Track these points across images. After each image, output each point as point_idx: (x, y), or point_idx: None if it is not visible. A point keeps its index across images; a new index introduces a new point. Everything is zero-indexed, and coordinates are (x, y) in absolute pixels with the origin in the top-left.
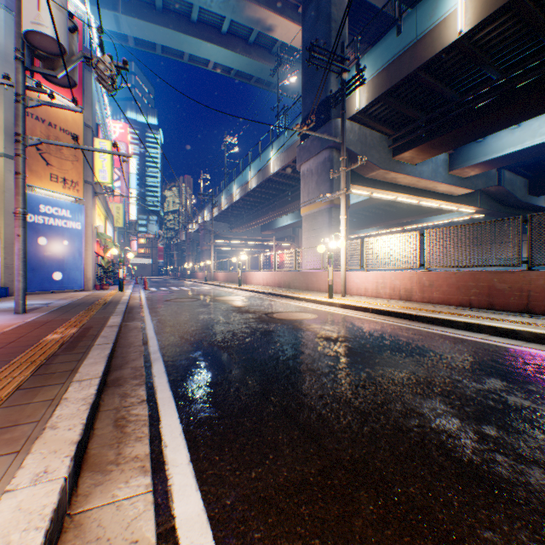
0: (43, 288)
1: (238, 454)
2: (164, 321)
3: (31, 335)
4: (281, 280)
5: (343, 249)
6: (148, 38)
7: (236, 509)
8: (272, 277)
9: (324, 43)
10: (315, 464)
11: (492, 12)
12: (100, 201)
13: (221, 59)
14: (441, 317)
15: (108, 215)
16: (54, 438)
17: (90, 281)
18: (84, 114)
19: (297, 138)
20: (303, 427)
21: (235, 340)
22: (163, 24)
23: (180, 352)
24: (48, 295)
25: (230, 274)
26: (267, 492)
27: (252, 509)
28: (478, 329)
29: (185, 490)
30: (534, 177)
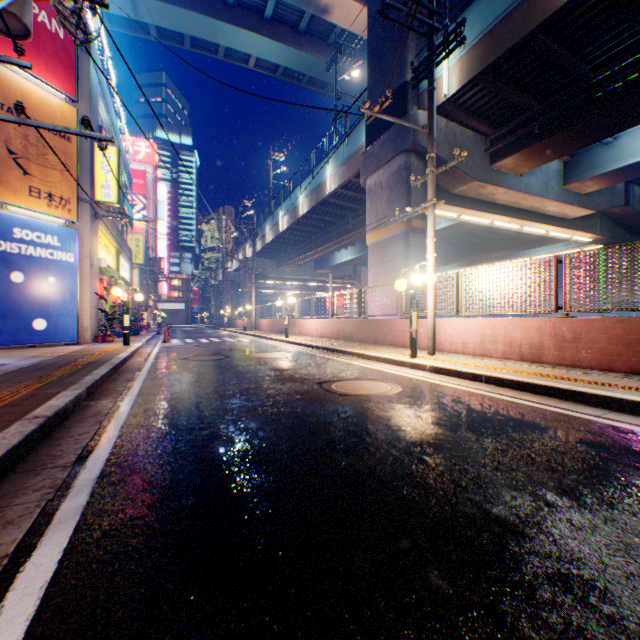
0: (18, 340)
1: None
2: (155, 398)
3: None
4: (340, 330)
5: (431, 285)
6: (173, 27)
7: None
8: (328, 325)
9: None
10: None
11: None
12: (107, 228)
13: (265, 52)
14: (627, 397)
15: (121, 248)
16: None
17: (88, 331)
18: (79, 110)
19: (361, 144)
20: None
21: (259, 448)
22: (190, 7)
23: (133, 492)
24: (23, 350)
25: (275, 322)
26: None
27: None
28: None
29: None
30: None
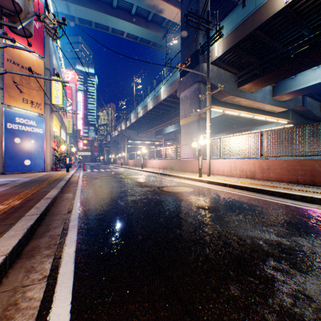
0: (17, 170)
1: None
2: (89, 193)
3: None
4: (168, 165)
5: (208, 145)
6: (87, 18)
7: None
8: (162, 163)
9: (196, 11)
10: None
11: None
12: (56, 116)
13: (131, 30)
14: (281, 191)
15: (62, 125)
16: None
17: (49, 165)
18: (45, 61)
19: (178, 77)
20: None
21: (135, 209)
22: (95, 9)
23: (93, 220)
24: (20, 174)
25: (136, 161)
26: None
27: None
28: (311, 201)
29: None
30: None
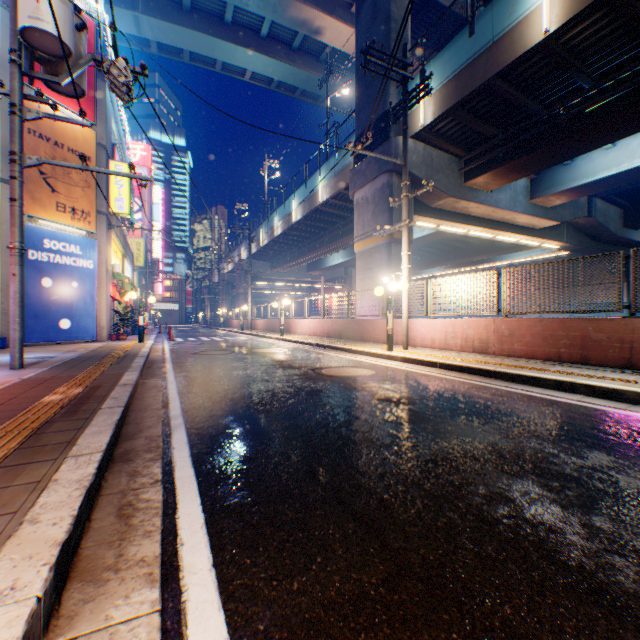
0: (47, 338)
1: (275, 555)
2: (190, 378)
3: (25, 395)
4: (331, 329)
5: (405, 291)
6: (174, 43)
7: (271, 638)
8: (320, 325)
9: (383, 45)
10: (377, 571)
11: (585, 7)
12: (117, 235)
13: (260, 67)
14: (525, 373)
15: (126, 252)
16: (31, 536)
17: (104, 330)
18: (97, 132)
19: (350, 160)
20: (360, 518)
21: (275, 401)
22: (191, 26)
23: (208, 418)
24: (53, 346)
25: (270, 322)
26: (314, 612)
27: (293, 638)
28: (571, 389)
29: (203, 610)
30: (631, 207)
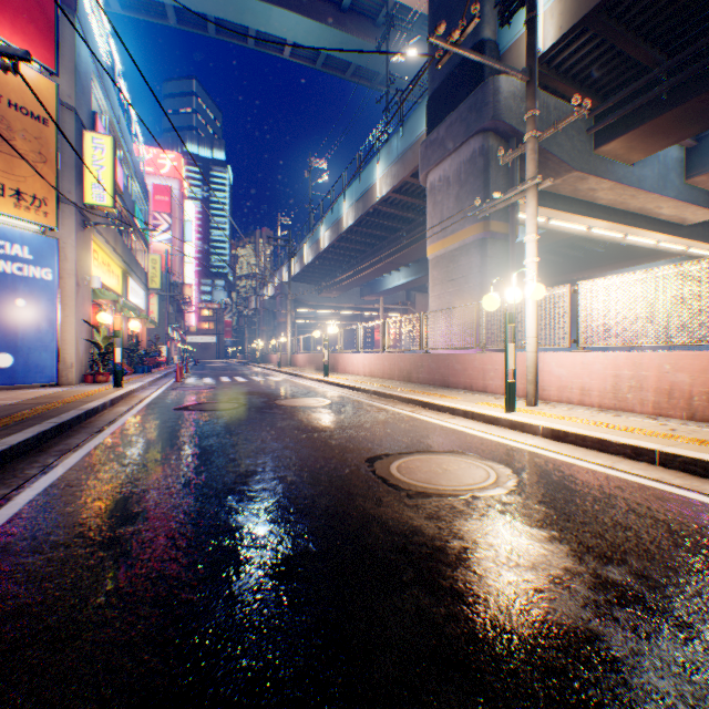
0: None
1: None
2: (66, 500)
3: None
4: (394, 367)
5: (532, 304)
6: (193, 6)
7: None
8: (378, 362)
9: None
10: None
11: None
12: (105, 241)
13: (302, 35)
14: None
15: (130, 268)
16: None
17: (72, 369)
18: (60, 86)
19: (420, 133)
20: None
21: None
22: None
23: None
24: None
25: (314, 357)
26: None
27: None
28: None
29: None
30: None
